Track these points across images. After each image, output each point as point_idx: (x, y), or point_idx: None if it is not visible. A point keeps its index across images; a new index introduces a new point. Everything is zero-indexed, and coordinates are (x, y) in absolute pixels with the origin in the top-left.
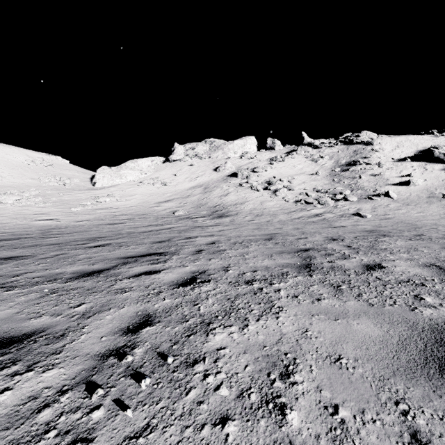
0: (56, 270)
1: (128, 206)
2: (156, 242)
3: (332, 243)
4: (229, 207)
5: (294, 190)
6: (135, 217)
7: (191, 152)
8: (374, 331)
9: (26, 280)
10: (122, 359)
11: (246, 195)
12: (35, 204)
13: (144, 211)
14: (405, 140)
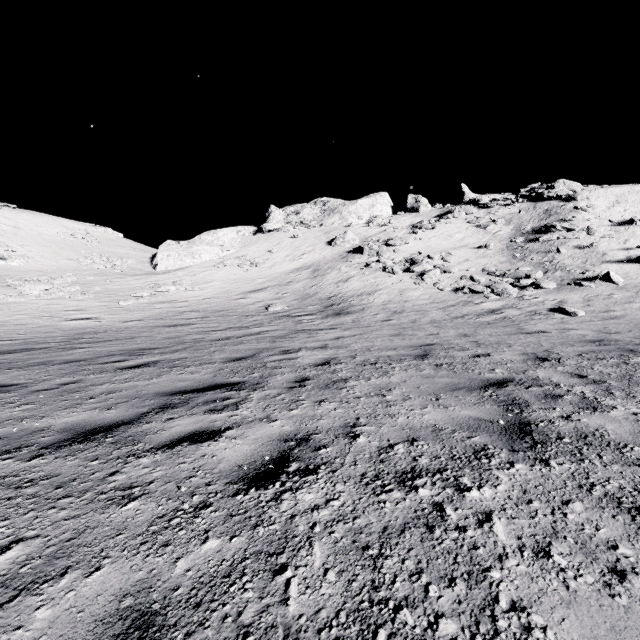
0: (35, 423)
1: (202, 297)
2: (231, 359)
3: (543, 366)
4: (351, 299)
5: (451, 272)
6: (210, 314)
7: (294, 218)
8: None
9: None
10: None
11: (376, 280)
12: (70, 295)
13: (223, 305)
14: (628, 192)
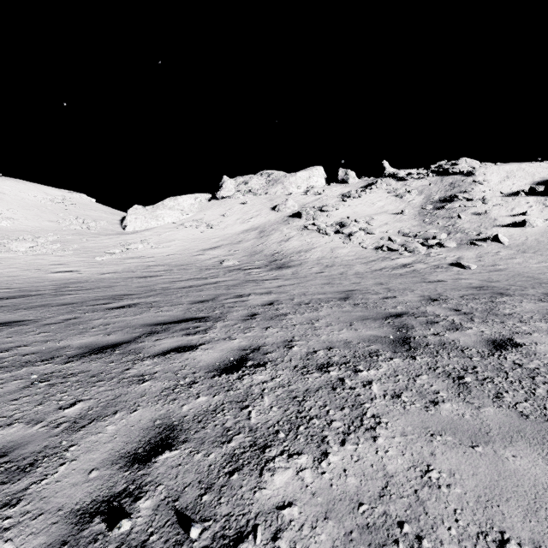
0: (58, 343)
1: (166, 254)
2: (196, 302)
3: (432, 304)
4: (291, 255)
5: (373, 233)
6: (174, 268)
7: (243, 187)
8: None
9: (14, 358)
10: (113, 524)
11: (312, 240)
12: (53, 252)
13: (184, 260)
14: (516, 169)
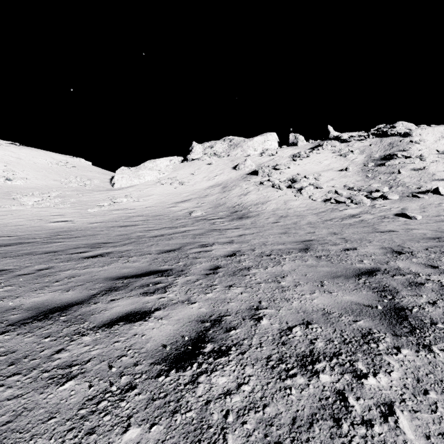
0: (10, 303)
1: (145, 206)
2: (163, 251)
3: (400, 258)
4: (250, 207)
5: (322, 187)
6: (150, 218)
7: (209, 151)
8: None
9: None
10: None
11: (268, 193)
12: (54, 205)
13: (160, 211)
14: None
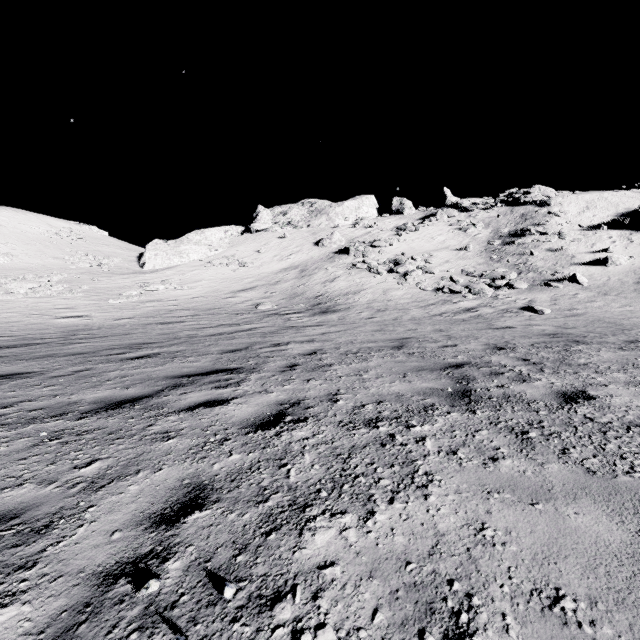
0: (69, 398)
1: (191, 296)
2: (227, 351)
3: (498, 353)
4: (337, 298)
5: (433, 272)
6: (201, 313)
7: (282, 219)
8: (611, 531)
9: (19, 414)
10: (140, 586)
11: (362, 280)
12: (58, 294)
13: (213, 303)
14: (598, 199)
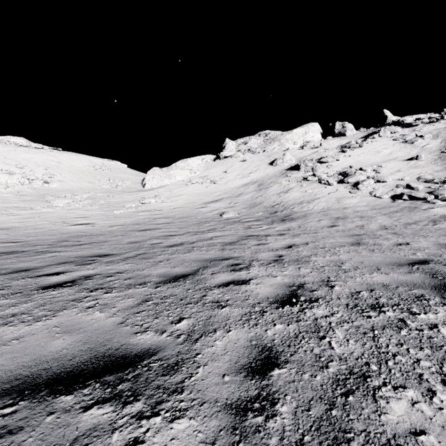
0: None
1: (173, 207)
2: (168, 278)
3: None
4: (292, 207)
5: (386, 181)
6: (176, 220)
7: (243, 147)
8: None
9: None
10: None
11: (313, 190)
12: (83, 206)
13: (188, 212)
14: None
